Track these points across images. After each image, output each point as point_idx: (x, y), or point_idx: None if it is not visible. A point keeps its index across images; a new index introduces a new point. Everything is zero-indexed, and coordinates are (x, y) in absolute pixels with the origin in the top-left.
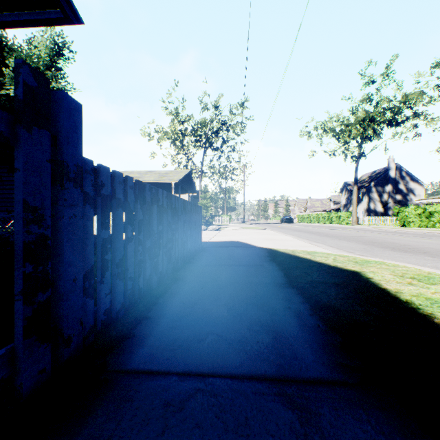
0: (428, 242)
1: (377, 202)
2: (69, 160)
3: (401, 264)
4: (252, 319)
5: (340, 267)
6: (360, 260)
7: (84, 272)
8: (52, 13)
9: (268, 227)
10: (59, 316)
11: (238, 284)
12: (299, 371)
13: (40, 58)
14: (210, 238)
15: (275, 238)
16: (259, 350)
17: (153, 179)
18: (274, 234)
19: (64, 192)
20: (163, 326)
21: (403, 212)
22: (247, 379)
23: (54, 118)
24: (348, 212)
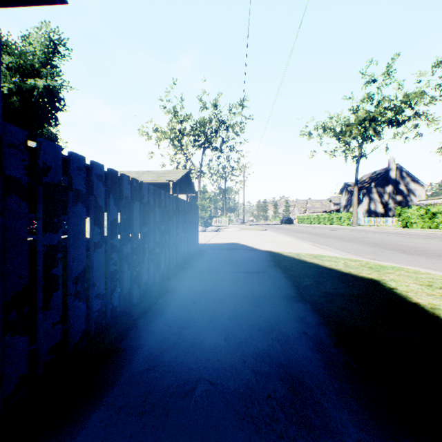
0: (437, 244)
1: (378, 203)
2: None
3: (422, 270)
4: (258, 352)
5: (354, 273)
6: (374, 266)
7: (6, 298)
8: None
9: (268, 228)
10: None
11: (238, 297)
12: None
13: (35, 55)
14: (208, 240)
15: (276, 239)
16: (272, 416)
17: (151, 179)
18: (275, 236)
19: None
20: (136, 366)
21: (405, 212)
22: None
23: None
24: (349, 213)
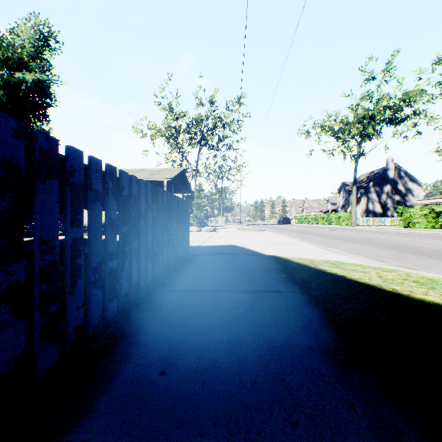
0: None
1: (376, 203)
2: None
3: None
4: None
5: (405, 294)
6: (421, 279)
7: None
8: None
9: (267, 229)
10: None
11: (244, 352)
12: None
13: (24, 47)
14: (202, 242)
15: (278, 241)
16: None
17: (144, 177)
18: (276, 237)
19: None
20: None
21: (407, 212)
22: None
23: None
24: (348, 213)
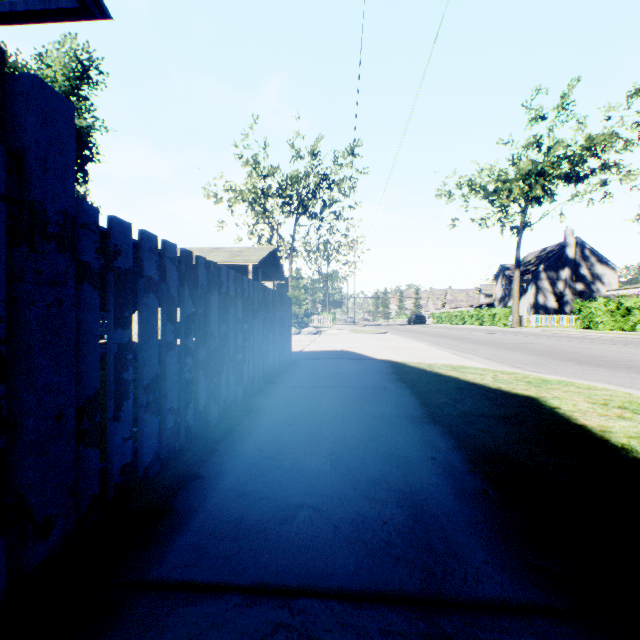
0: (630, 352)
1: (549, 294)
2: (47, 201)
3: (599, 385)
4: (373, 479)
5: (506, 389)
6: (535, 380)
7: (79, 403)
8: (62, 1)
9: (390, 331)
10: (26, 484)
11: (348, 417)
12: (463, 584)
13: (56, 82)
14: (304, 347)
15: (401, 346)
16: (388, 540)
17: (221, 260)
18: (400, 341)
19: (35, 257)
20: (224, 492)
21: (587, 307)
22: (370, 602)
23: (18, 124)
24: (507, 309)
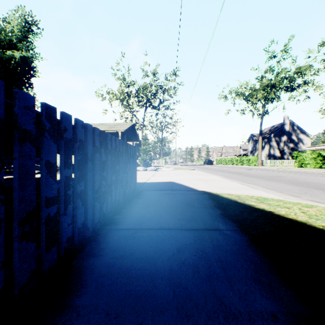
0: None
1: (276, 149)
2: None
3: None
4: None
5: None
6: None
7: None
8: None
9: (196, 168)
10: None
11: (197, 324)
12: None
13: (13, 32)
14: (147, 179)
15: (207, 178)
16: None
17: (103, 129)
18: (204, 175)
19: None
20: None
21: (301, 156)
22: None
23: None
24: (256, 156)
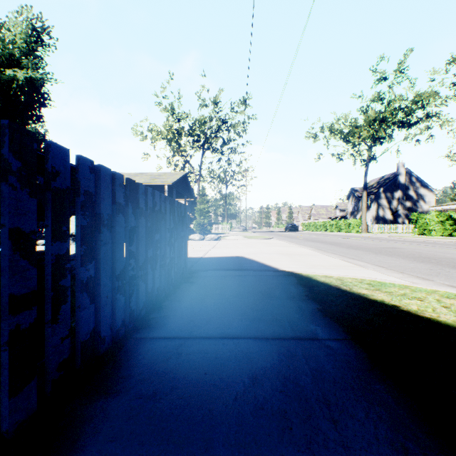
0: None
1: (386, 209)
2: None
3: None
4: None
5: None
6: None
7: None
8: None
9: (274, 236)
10: None
11: None
12: None
13: (15, 43)
14: (205, 252)
15: (291, 251)
16: None
17: (143, 181)
18: (287, 246)
19: None
20: None
21: (422, 219)
22: None
23: None
24: (359, 220)
